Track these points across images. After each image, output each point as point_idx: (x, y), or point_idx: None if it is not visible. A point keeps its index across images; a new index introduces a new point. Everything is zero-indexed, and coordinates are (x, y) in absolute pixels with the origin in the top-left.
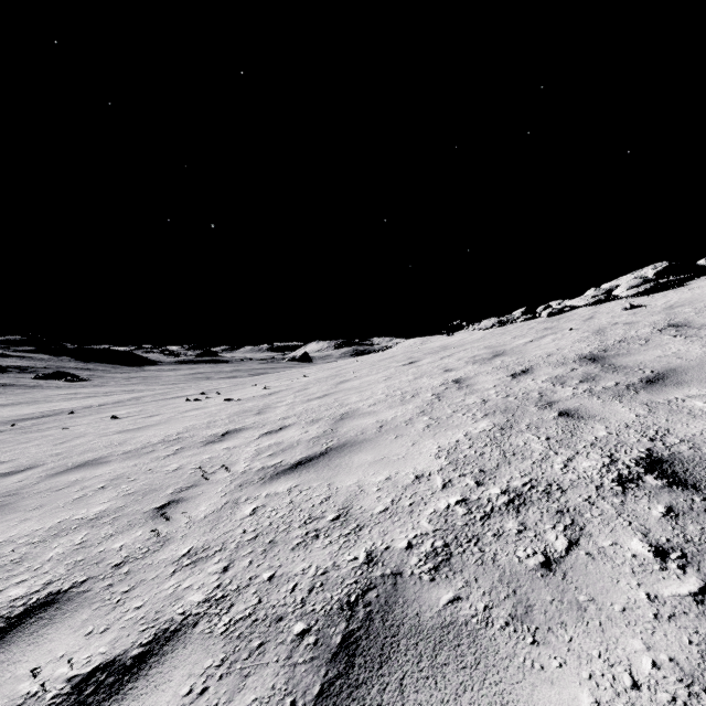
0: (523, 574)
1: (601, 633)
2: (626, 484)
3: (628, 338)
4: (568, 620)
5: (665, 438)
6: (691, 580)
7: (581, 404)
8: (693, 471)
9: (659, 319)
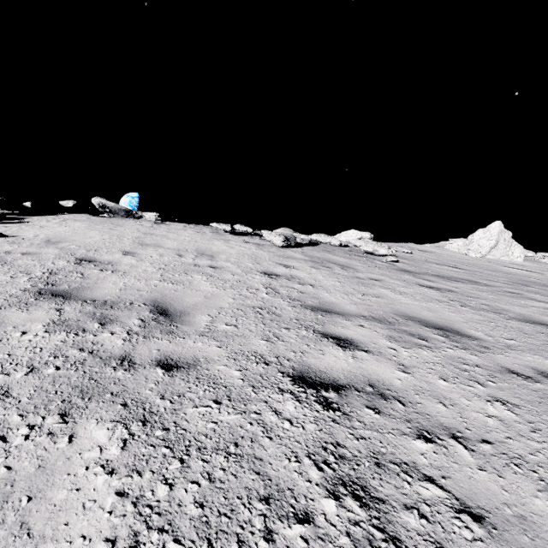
0: (502, 546)
1: (544, 518)
2: (334, 407)
3: (55, 270)
4: (546, 535)
5: (268, 359)
6: (452, 442)
7: (159, 349)
8: (321, 376)
9: (59, 252)
